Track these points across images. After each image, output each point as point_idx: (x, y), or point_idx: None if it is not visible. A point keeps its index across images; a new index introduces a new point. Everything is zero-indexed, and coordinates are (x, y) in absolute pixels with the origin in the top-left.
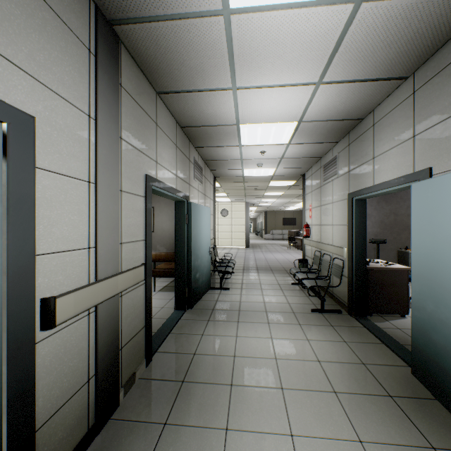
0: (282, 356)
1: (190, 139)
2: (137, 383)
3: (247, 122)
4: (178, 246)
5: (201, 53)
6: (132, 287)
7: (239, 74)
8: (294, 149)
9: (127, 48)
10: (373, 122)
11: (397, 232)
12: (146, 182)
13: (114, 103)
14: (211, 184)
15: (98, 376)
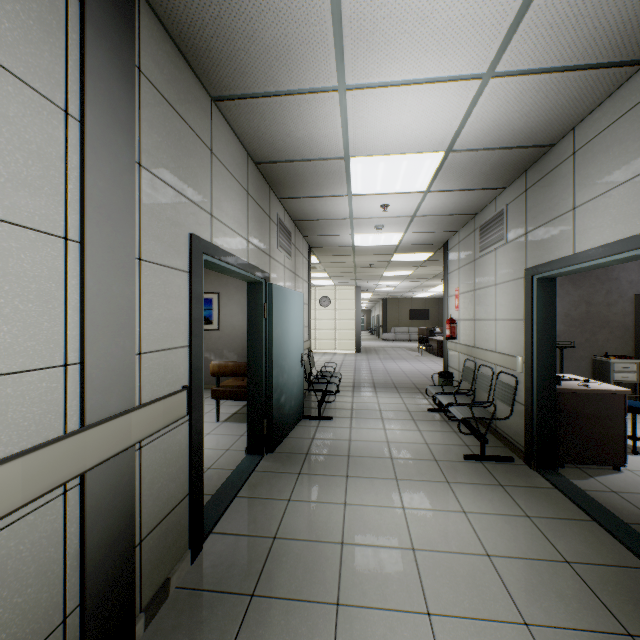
0: (423, 545)
1: (271, 185)
2: (172, 598)
3: (362, 154)
4: (252, 354)
5: (284, 13)
6: (163, 429)
7: (351, 58)
8: (435, 200)
9: (151, 5)
10: (572, 148)
11: (590, 330)
12: (190, 247)
13: (123, 97)
14: (305, 259)
15: (85, 608)
